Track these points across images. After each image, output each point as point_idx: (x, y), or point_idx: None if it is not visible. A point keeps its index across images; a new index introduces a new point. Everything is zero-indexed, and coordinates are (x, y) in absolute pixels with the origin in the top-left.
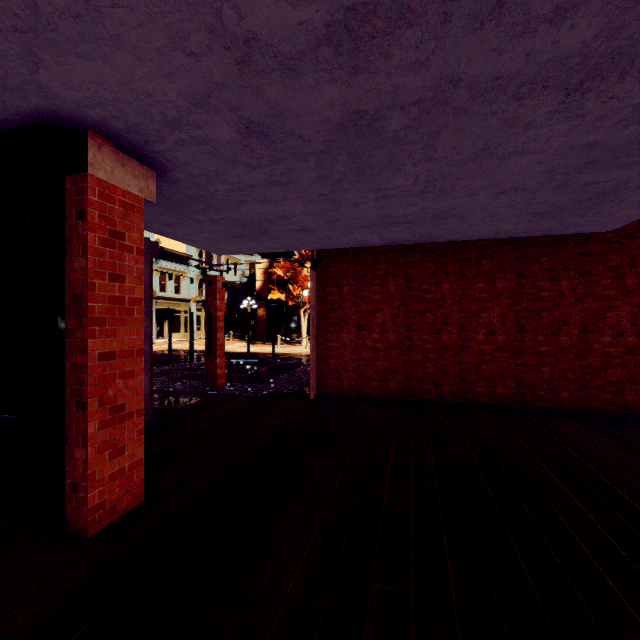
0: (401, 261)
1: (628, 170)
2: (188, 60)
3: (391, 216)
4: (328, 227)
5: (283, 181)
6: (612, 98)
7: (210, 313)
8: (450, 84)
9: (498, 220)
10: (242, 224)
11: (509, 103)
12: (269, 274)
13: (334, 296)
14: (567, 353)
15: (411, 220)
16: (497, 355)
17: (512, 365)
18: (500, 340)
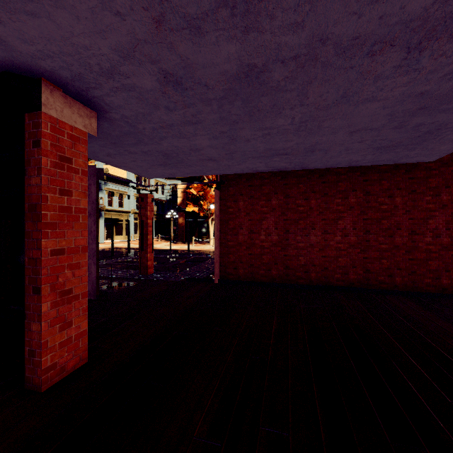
0: (281, 183)
1: (448, 114)
2: (115, 19)
3: (274, 149)
4: (228, 157)
5: (194, 121)
6: (442, 55)
7: (142, 221)
8: (320, 42)
9: (351, 153)
10: (164, 155)
11: (364, 59)
12: (186, 193)
13: (232, 208)
14: (400, 249)
15: (288, 152)
16: (350, 251)
17: (361, 258)
18: (352, 240)
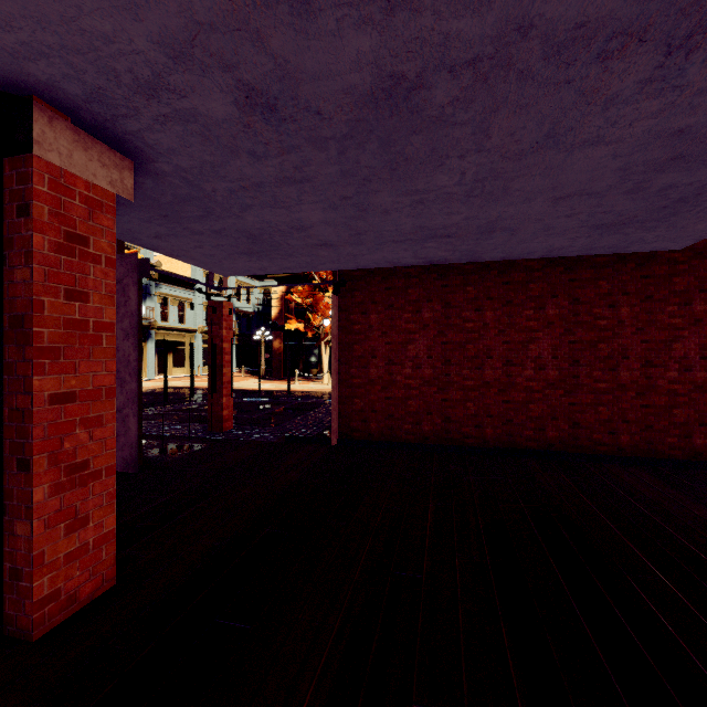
0: (437, 284)
1: None
2: None
3: (428, 228)
4: (353, 241)
5: (297, 178)
6: None
7: (214, 344)
8: (518, 33)
9: (553, 234)
10: (249, 236)
11: (591, 66)
12: (286, 301)
13: (360, 325)
14: (627, 390)
15: (452, 233)
16: (548, 393)
17: (565, 404)
18: (551, 376)
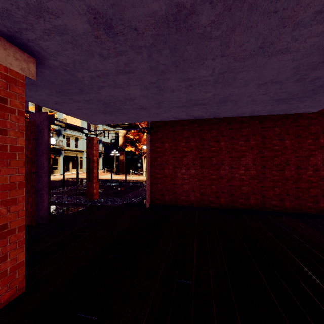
0: (197, 129)
1: None
2: None
3: (194, 100)
4: (156, 107)
5: (126, 70)
6: None
7: (89, 158)
8: None
9: (255, 104)
10: (104, 103)
11: (290, 1)
12: (126, 138)
13: (160, 148)
14: (288, 180)
15: (206, 103)
16: (250, 181)
17: (259, 187)
18: (252, 173)
